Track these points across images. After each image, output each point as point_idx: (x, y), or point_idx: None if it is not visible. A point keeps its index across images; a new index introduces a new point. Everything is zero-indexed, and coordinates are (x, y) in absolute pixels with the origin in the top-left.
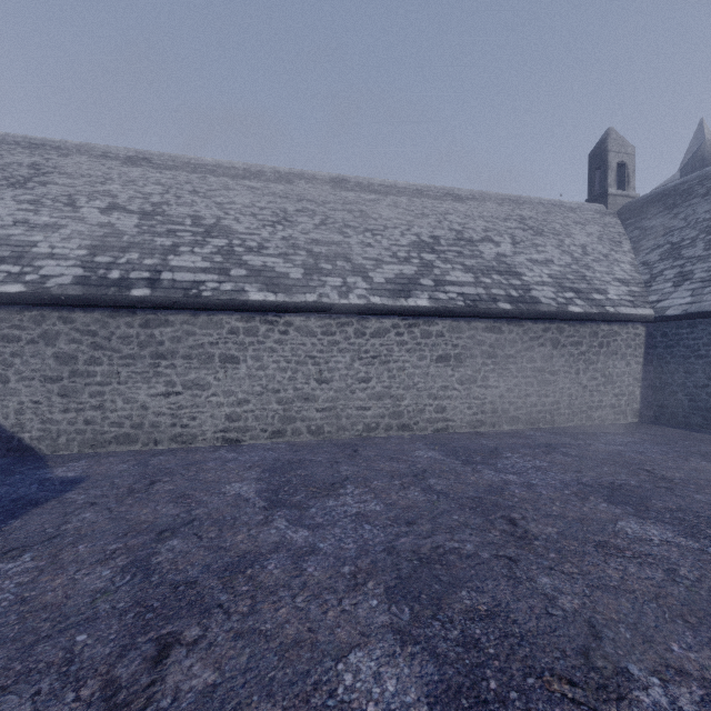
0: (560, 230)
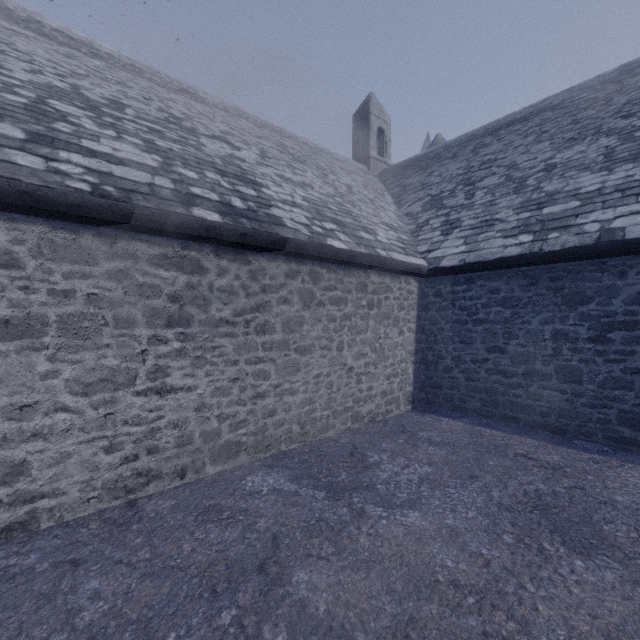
0: (325, 167)
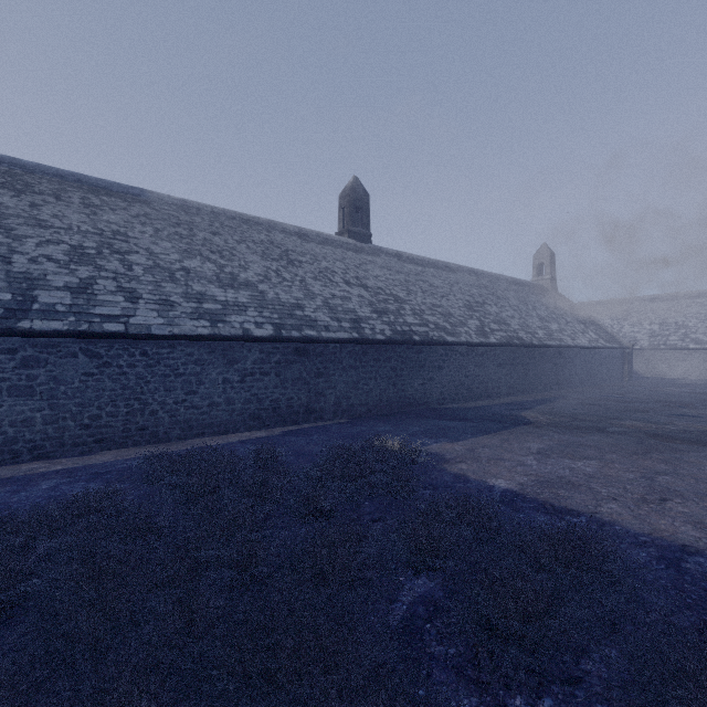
0: None
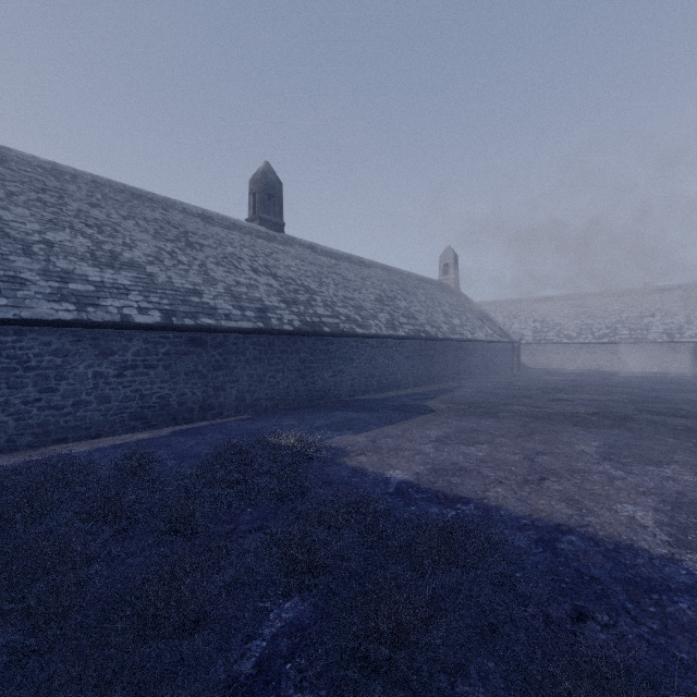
0: None
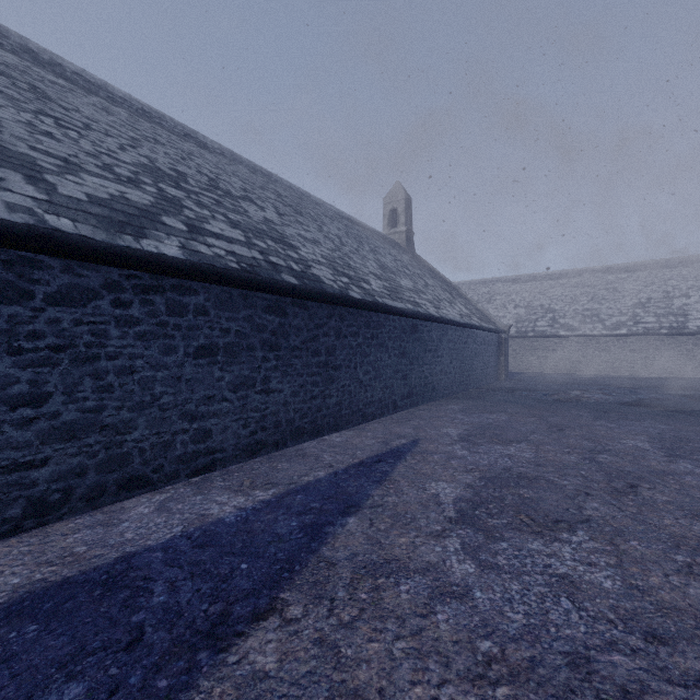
0: None
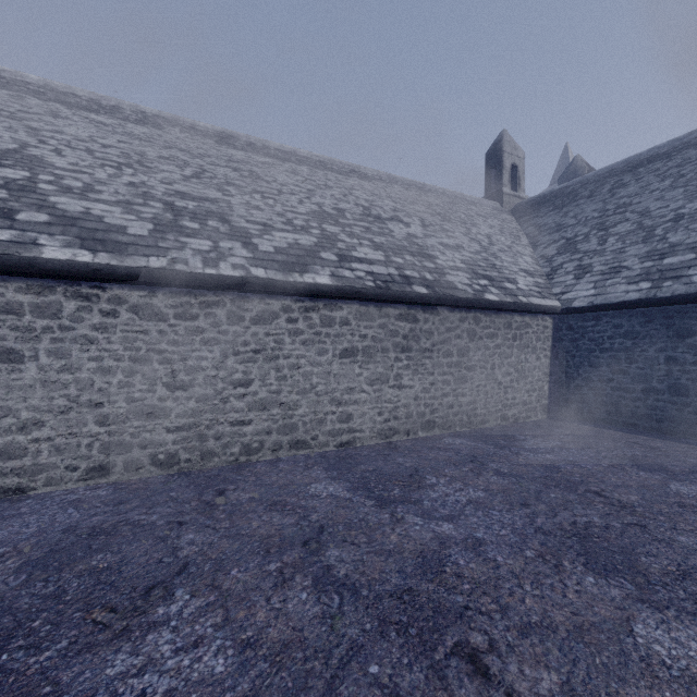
0: (466, 219)
